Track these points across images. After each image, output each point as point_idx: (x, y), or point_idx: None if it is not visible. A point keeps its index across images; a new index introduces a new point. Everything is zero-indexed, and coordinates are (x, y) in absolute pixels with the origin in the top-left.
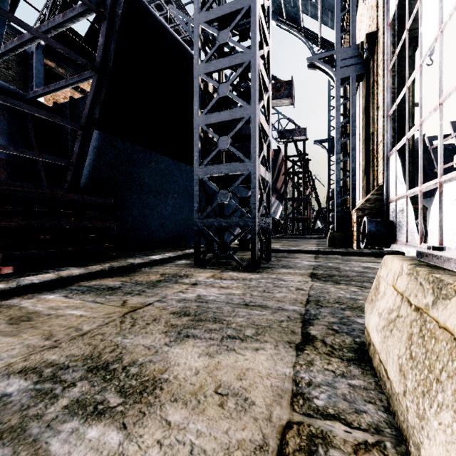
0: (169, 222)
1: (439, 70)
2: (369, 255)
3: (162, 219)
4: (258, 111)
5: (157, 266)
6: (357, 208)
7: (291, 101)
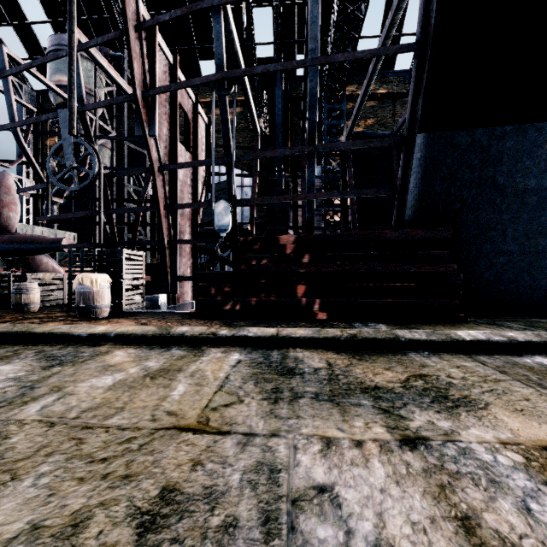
0: None
1: None
2: None
3: None
4: None
5: (457, 353)
6: None
7: None
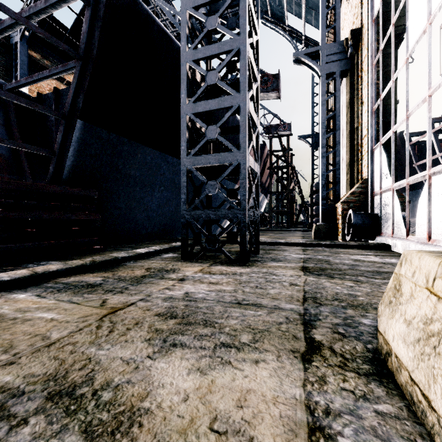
0: (156, 215)
1: (428, 62)
2: (356, 247)
3: (149, 211)
4: (247, 100)
5: (143, 259)
6: (342, 201)
7: (278, 95)
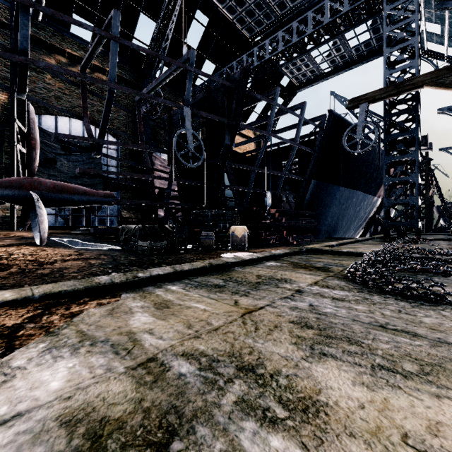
0: (328, 222)
1: None
2: None
3: (325, 220)
4: (419, 177)
5: (365, 242)
6: None
7: (426, 147)
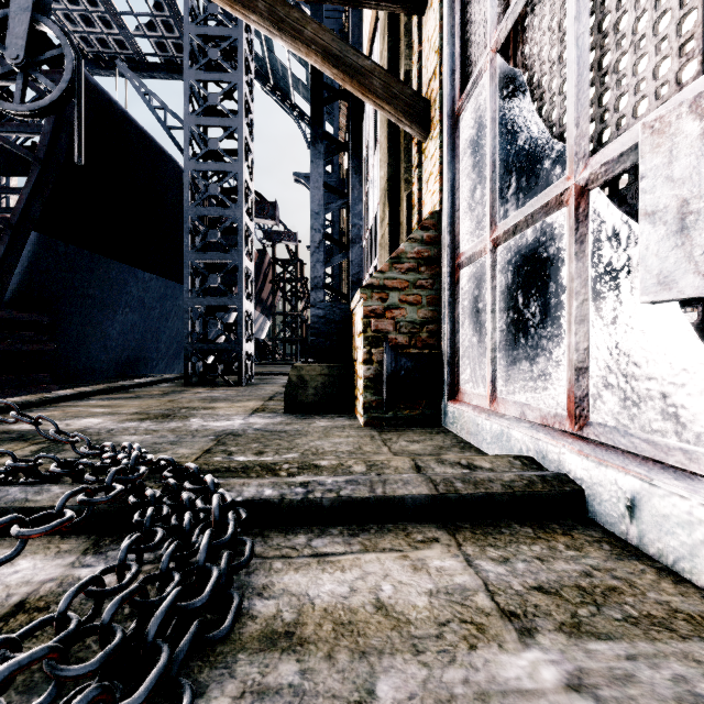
0: (116, 344)
1: (373, 243)
2: None
3: (107, 340)
4: (244, 258)
5: (145, 388)
6: None
7: (276, 223)
